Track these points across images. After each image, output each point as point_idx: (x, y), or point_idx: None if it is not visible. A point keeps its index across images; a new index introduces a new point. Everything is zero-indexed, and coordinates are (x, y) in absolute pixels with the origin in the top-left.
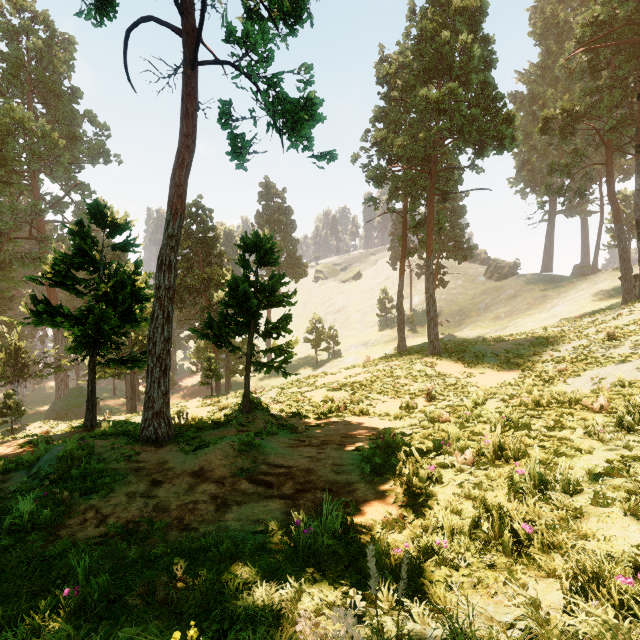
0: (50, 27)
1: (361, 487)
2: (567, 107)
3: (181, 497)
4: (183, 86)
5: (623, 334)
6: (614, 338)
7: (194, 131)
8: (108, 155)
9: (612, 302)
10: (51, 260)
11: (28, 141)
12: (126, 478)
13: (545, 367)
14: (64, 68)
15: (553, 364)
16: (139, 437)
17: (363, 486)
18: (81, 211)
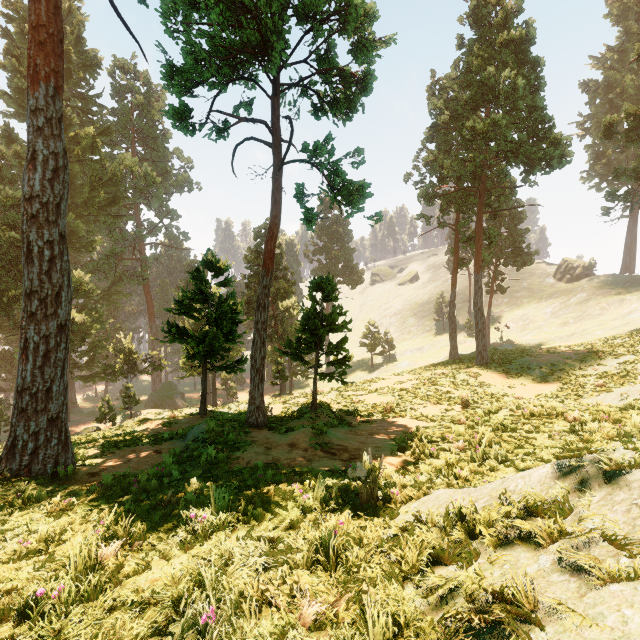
0: (148, 82)
1: (390, 459)
2: (632, 111)
3: (285, 455)
4: (273, 183)
5: None
6: None
7: (280, 212)
8: (191, 184)
9: None
10: (179, 296)
11: (134, 180)
12: (250, 445)
13: (587, 381)
14: (159, 116)
15: (595, 379)
16: (246, 423)
17: (391, 458)
18: (171, 233)
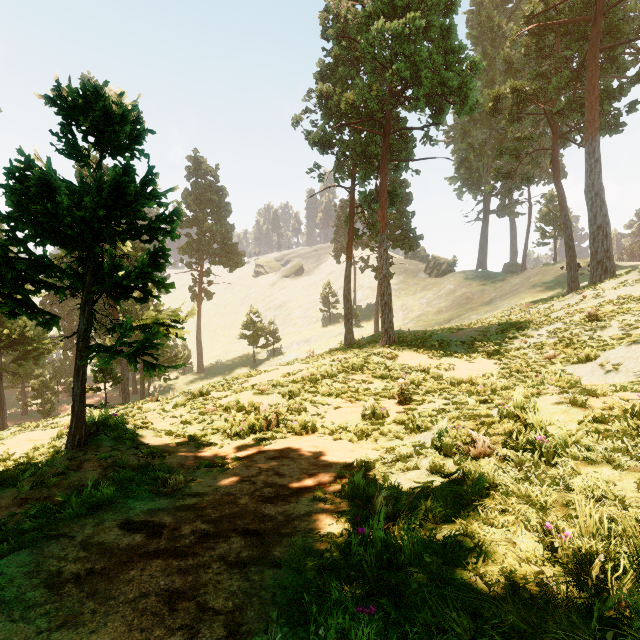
0: None
1: None
2: (518, 85)
3: None
4: None
5: (604, 314)
6: (596, 319)
7: None
8: None
9: (549, 294)
10: None
11: None
12: None
13: (524, 355)
14: None
15: (532, 351)
16: None
17: None
18: None
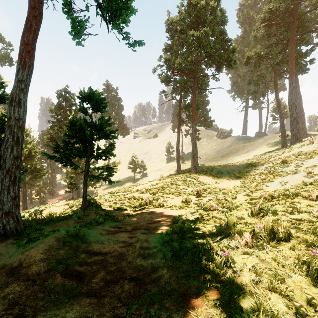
0: None
1: (164, 274)
2: (257, 52)
3: None
4: None
5: (289, 160)
6: (285, 162)
7: (40, 6)
8: (11, 61)
9: (275, 148)
10: None
11: None
12: None
13: (253, 178)
14: None
15: (257, 176)
16: None
17: (166, 272)
18: None
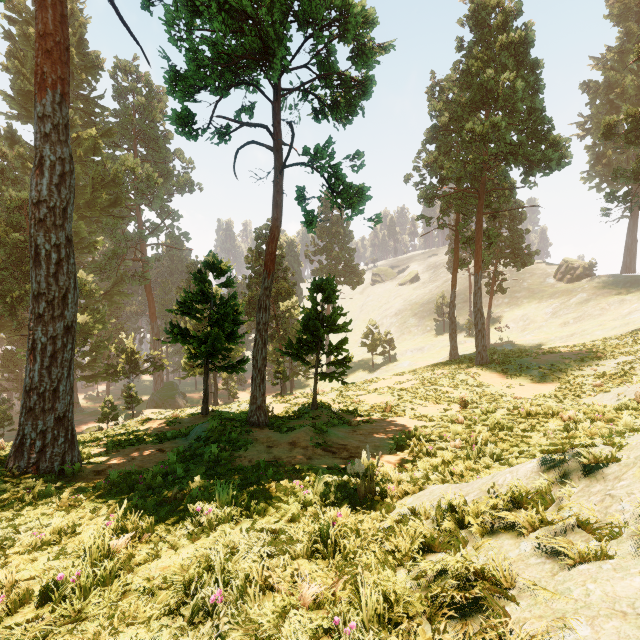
0: (149, 84)
1: (388, 457)
2: (631, 113)
3: (286, 454)
4: (274, 186)
5: None
6: None
7: (281, 215)
8: (193, 185)
9: None
10: (181, 297)
11: (135, 181)
12: (251, 444)
13: (585, 381)
14: (160, 117)
15: (593, 379)
16: (248, 422)
17: (390, 457)
18: (172, 234)
